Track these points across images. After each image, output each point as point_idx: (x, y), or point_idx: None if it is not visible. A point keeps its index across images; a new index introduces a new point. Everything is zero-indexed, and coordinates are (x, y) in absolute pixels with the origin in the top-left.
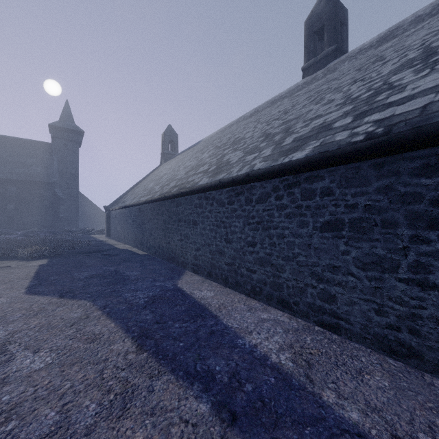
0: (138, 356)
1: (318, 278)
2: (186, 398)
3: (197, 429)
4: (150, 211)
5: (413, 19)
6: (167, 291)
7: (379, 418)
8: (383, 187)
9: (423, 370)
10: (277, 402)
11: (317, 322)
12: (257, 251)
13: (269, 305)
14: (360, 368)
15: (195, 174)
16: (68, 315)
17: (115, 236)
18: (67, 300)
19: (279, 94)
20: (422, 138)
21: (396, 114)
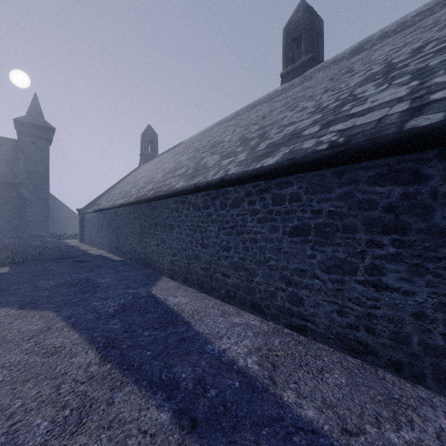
0: (100, 368)
1: (287, 281)
2: (147, 409)
3: (155, 439)
4: (126, 215)
5: (380, 35)
6: (139, 299)
7: (333, 413)
8: (344, 194)
9: (377, 366)
10: (239, 405)
11: (287, 325)
12: (231, 256)
13: (242, 309)
14: (321, 367)
15: (173, 177)
16: (27, 327)
17: (89, 241)
18: (27, 312)
19: (259, 99)
20: (376, 149)
21: (356, 125)
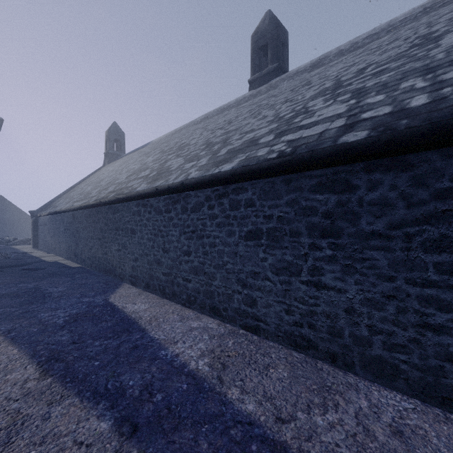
0: (40, 383)
1: (243, 284)
2: (86, 420)
3: (91, 449)
4: (85, 218)
5: (337, 52)
6: (94, 307)
7: (271, 405)
8: (291, 201)
9: (318, 358)
10: (183, 407)
11: (242, 326)
12: (192, 260)
13: (202, 313)
14: (268, 363)
15: (136, 179)
16: None
17: (44, 246)
18: None
19: (228, 103)
20: (315, 160)
21: (303, 136)
